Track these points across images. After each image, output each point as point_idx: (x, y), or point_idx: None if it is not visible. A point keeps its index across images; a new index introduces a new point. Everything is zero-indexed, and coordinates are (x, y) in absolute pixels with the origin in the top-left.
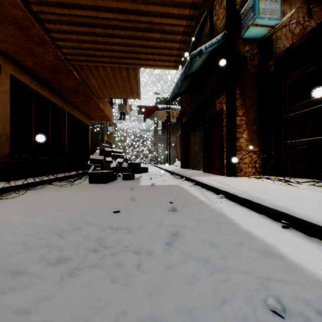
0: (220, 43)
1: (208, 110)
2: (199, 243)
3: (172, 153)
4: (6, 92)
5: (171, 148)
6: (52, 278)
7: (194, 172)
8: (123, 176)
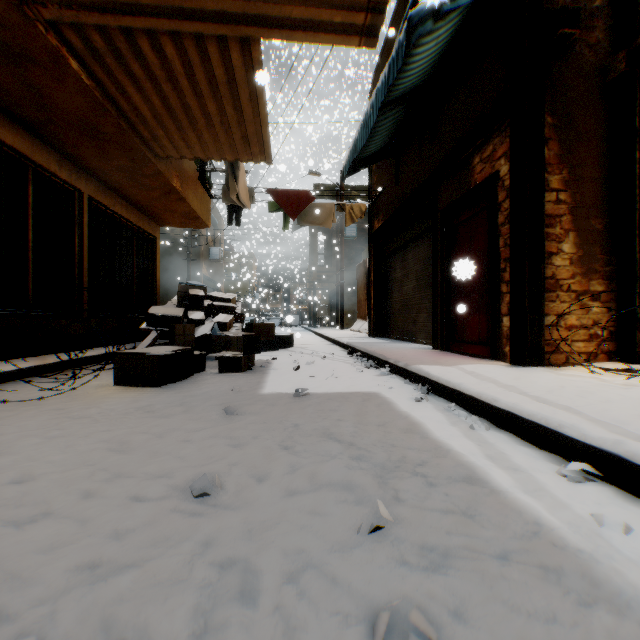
0: None
1: (447, 189)
2: None
3: (348, 304)
4: None
5: (346, 293)
6: None
7: (408, 348)
8: (221, 361)
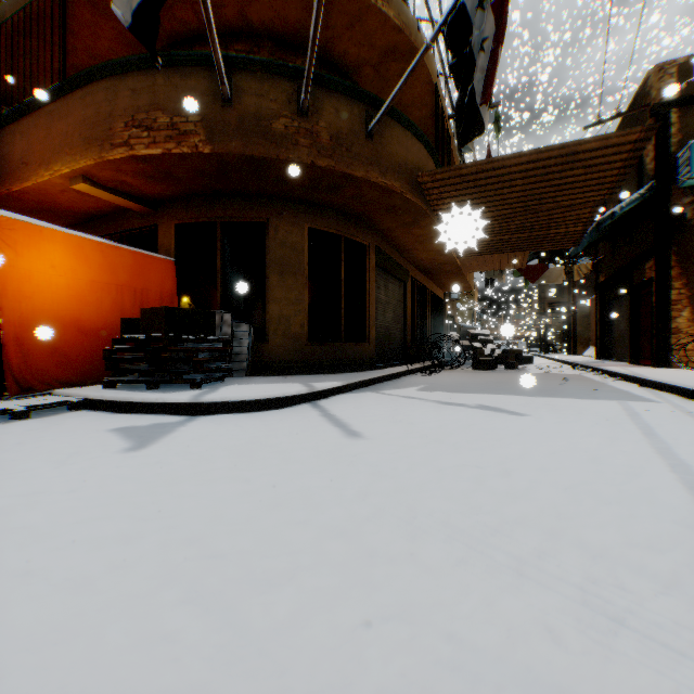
0: (642, 197)
1: (634, 275)
2: (577, 385)
3: (581, 332)
4: (409, 291)
5: (579, 322)
6: (516, 384)
7: (611, 363)
8: (505, 364)
